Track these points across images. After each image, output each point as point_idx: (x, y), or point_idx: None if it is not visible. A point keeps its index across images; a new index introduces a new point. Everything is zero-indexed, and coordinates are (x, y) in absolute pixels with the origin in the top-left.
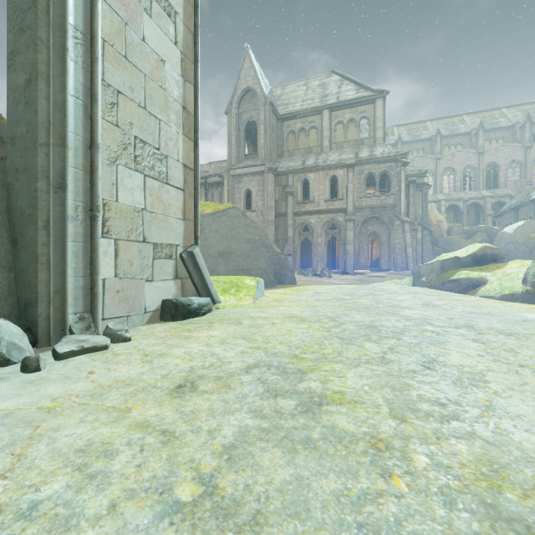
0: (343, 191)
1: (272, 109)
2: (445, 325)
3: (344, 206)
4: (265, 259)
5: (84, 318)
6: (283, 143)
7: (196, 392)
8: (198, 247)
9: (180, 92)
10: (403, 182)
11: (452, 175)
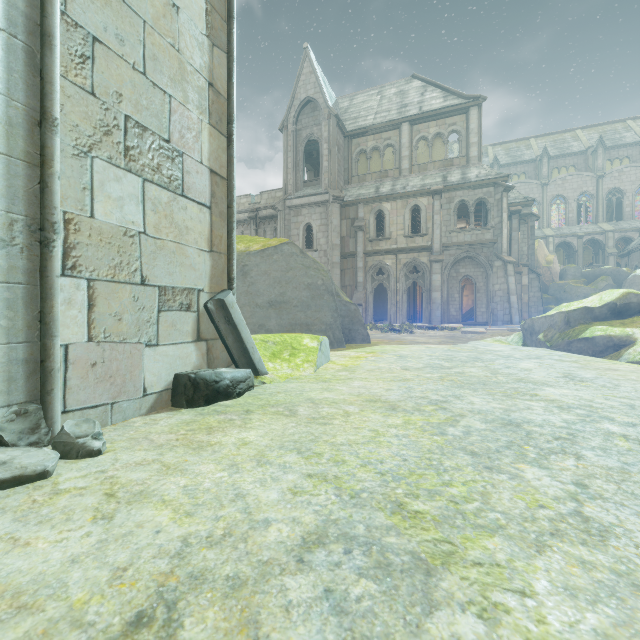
0: (427, 224)
1: (337, 123)
2: (634, 422)
3: (429, 243)
4: (330, 310)
5: (26, 412)
6: (352, 166)
7: None
8: (233, 294)
9: (204, 60)
10: (505, 212)
11: (562, 206)
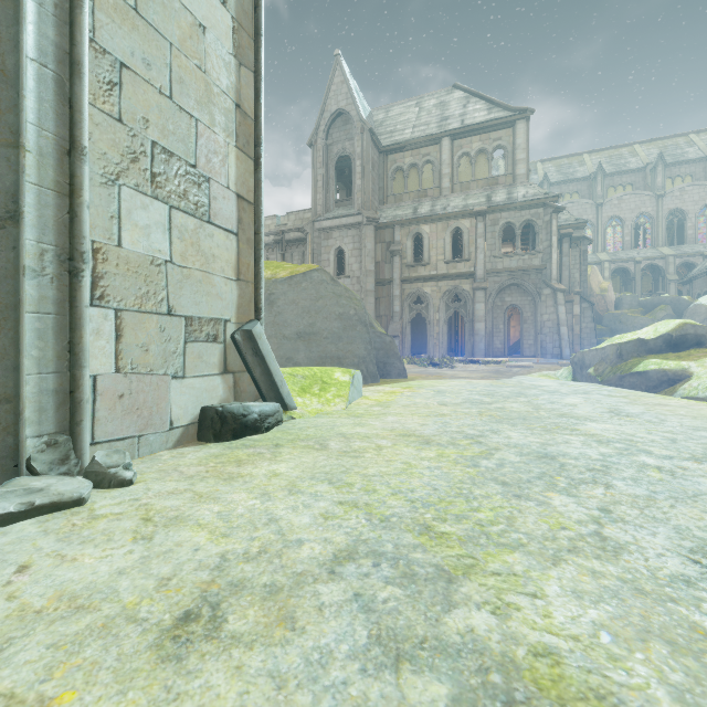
0: (469, 248)
1: (371, 138)
2: (672, 455)
3: (472, 269)
4: (363, 342)
5: (56, 443)
6: (387, 184)
7: (217, 640)
8: (261, 324)
9: (231, 80)
10: (554, 235)
11: (619, 228)
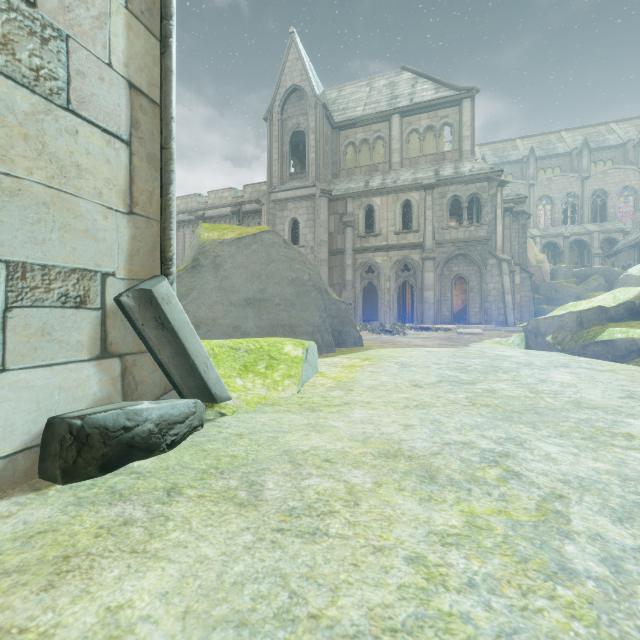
0: (419, 220)
1: (325, 113)
2: None
3: (421, 239)
4: (318, 310)
5: None
6: (340, 159)
7: None
8: (170, 282)
9: None
10: (499, 208)
11: (547, 207)
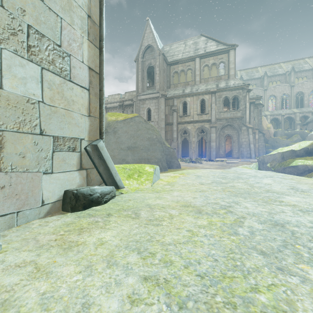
0: (208, 108)
1: (163, 58)
2: None
3: (209, 118)
4: (160, 151)
5: None
6: (171, 79)
7: None
8: (103, 141)
9: (85, 1)
10: (247, 102)
11: (273, 100)
